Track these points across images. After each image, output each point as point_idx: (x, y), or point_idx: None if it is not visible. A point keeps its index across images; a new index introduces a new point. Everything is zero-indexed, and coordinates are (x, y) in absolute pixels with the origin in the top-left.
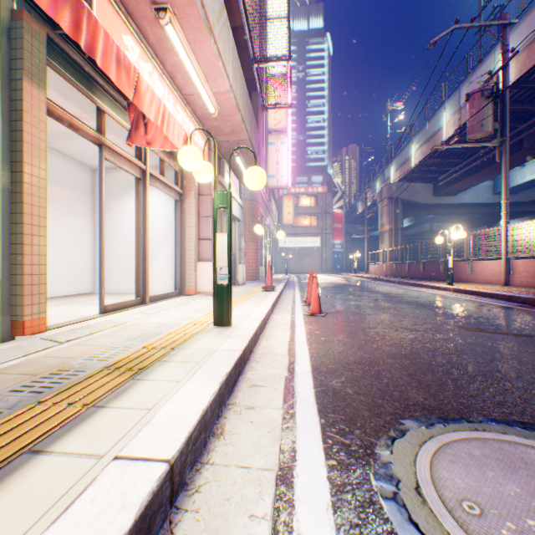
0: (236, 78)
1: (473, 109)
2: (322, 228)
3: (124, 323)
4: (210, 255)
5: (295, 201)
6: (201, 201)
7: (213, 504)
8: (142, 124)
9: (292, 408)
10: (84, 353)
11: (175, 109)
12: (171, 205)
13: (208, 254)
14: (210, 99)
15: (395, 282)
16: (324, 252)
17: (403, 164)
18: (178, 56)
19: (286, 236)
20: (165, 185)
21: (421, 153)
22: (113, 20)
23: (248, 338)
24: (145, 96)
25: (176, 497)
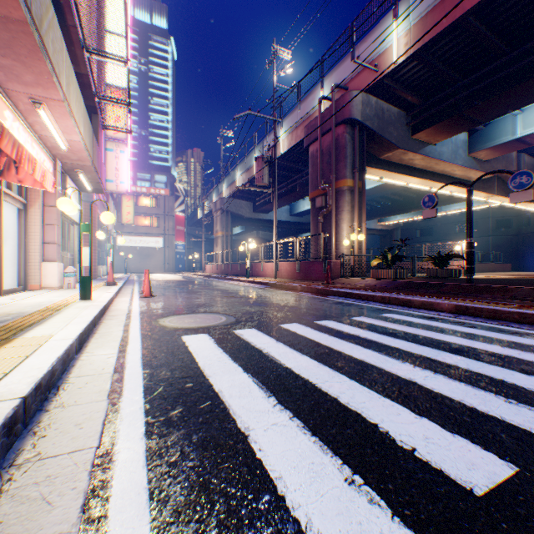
0: (86, 127)
1: (259, 167)
2: (165, 229)
3: (8, 303)
4: (56, 256)
5: (137, 200)
6: (46, 211)
7: (107, 327)
8: (14, 167)
9: (131, 318)
10: (11, 311)
11: (32, 146)
12: (11, 211)
13: (54, 256)
14: (63, 141)
15: (220, 278)
16: (168, 252)
17: (232, 184)
18: (42, 119)
19: (126, 235)
20: (13, 198)
21: (243, 179)
22: (0, 105)
23: (106, 302)
24: (38, 170)
25: (96, 327)
